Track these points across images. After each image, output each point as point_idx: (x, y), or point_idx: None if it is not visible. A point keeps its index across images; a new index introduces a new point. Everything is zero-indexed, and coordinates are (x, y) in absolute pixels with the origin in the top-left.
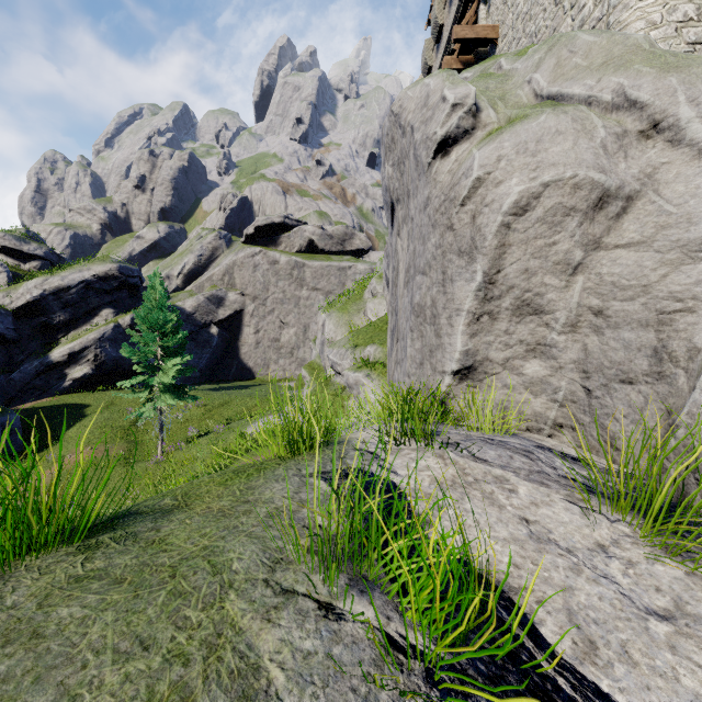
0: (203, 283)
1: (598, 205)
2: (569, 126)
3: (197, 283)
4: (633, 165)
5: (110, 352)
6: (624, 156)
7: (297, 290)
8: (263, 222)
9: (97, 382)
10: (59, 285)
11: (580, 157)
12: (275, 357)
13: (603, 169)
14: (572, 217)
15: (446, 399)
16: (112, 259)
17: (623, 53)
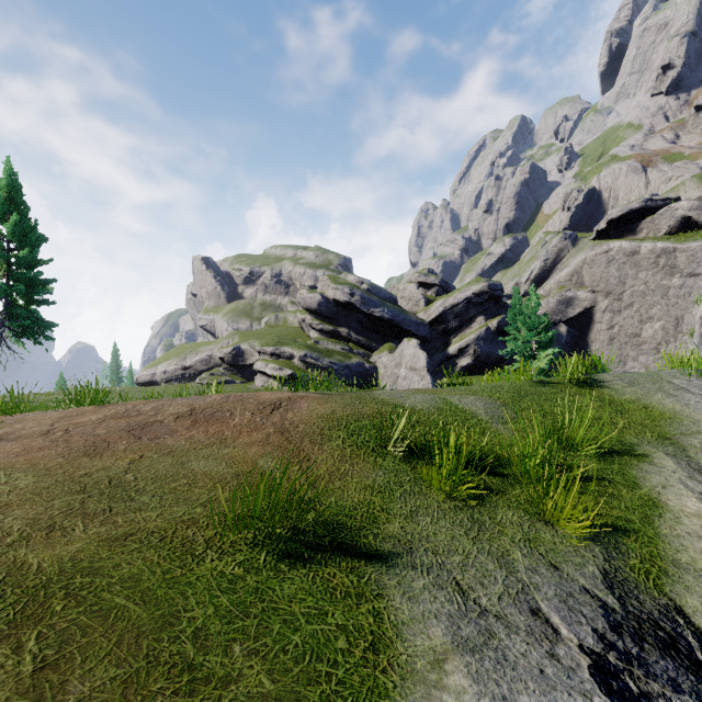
0: (550, 286)
1: None
2: None
3: (544, 286)
4: None
5: (483, 348)
6: None
7: (665, 279)
8: (618, 213)
9: (473, 370)
10: (452, 303)
11: None
12: (634, 353)
13: None
14: None
15: None
16: (483, 279)
17: None
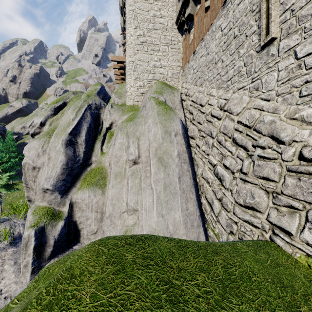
0: None
1: (34, 169)
2: (36, 146)
3: None
4: (43, 159)
5: None
6: (43, 156)
7: None
8: None
9: None
10: None
11: (32, 156)
12: None
13: (33, 161)
14: (30, 170)
15: (30, 207)
16: None
17: (65, 122)
